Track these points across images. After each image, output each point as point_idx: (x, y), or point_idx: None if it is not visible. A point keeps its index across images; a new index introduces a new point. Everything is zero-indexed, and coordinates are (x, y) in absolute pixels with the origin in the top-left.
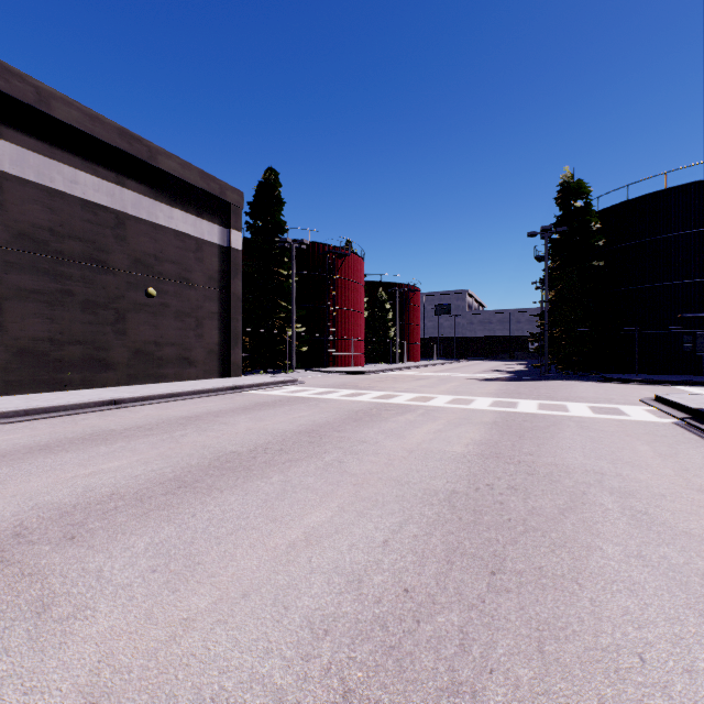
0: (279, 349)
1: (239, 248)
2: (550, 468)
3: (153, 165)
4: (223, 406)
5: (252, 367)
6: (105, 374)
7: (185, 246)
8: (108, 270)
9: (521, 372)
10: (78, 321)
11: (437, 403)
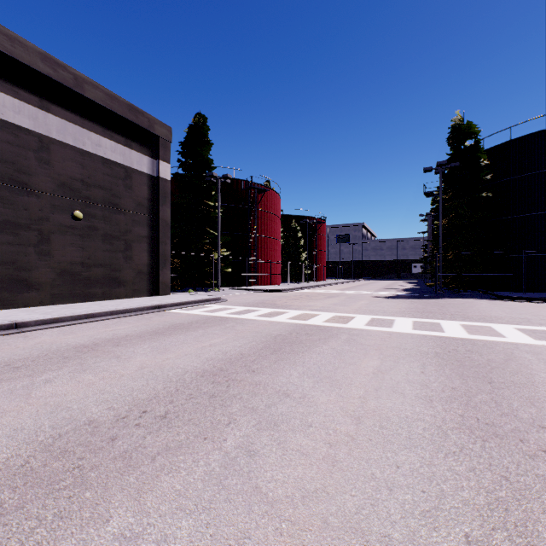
0: (207, 270)
1: (167, 178)
2: None
3: (79, 93)
4: (134, 329)
5: (182, 286)
6: (26, 294)
7: (113, 174)
8: (30, 191)
9: (416, 290)
10: None
11: (357, 324)
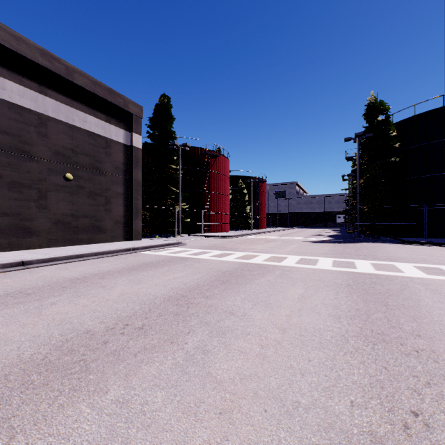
0: (170, 220)
1: (139, 146)
2: None
3: (70, 80)
4: (114, 266)
5: (151, 233)
6: (29, 239)
7: (96, 143)
8: (32, 158)
9: (338, 236)
10: (5, 198)
11: (289, 263)
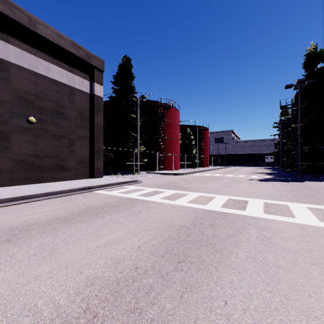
0: (131, 160)
1: (100, 95)
2: None
3: (32, 30)
4: (49, 214)
5: (114, 171)
6: None
7: (60, 91)
8: None
9: (277, 174)
10: None
11: (256, 211)
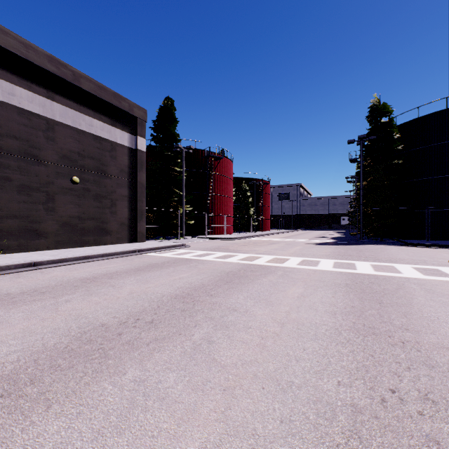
0: (174, 222)
1: (143, 149)
2: (444, 353)
3: (76, 85)
4: (121, 267)
5: (155, 235)
6: (37, 241)
7: (102, 147)
8: (40, 162)
9: (342, 238)
10: (15, 201)
11: (291, 264)
